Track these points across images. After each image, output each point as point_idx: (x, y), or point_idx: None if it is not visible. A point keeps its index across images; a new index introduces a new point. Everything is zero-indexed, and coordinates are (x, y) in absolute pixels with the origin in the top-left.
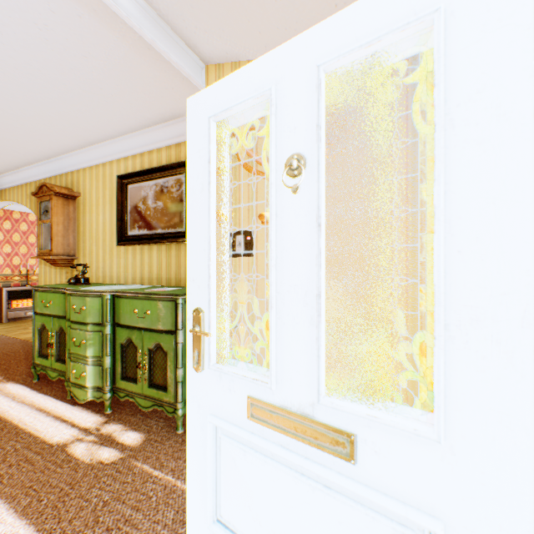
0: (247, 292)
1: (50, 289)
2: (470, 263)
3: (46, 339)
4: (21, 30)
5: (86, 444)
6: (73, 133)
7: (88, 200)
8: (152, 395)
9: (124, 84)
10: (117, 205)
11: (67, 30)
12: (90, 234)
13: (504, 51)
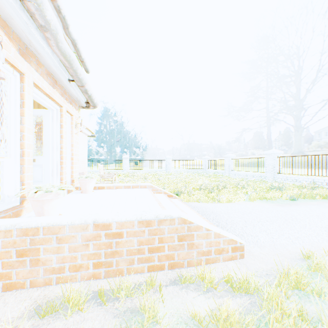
0: None
1: None
2: (46, 139)
3: None
4: None
5: None
6: None
7: None
8: None
9: None
10: None
11: None
12: None
13: (49, 121)
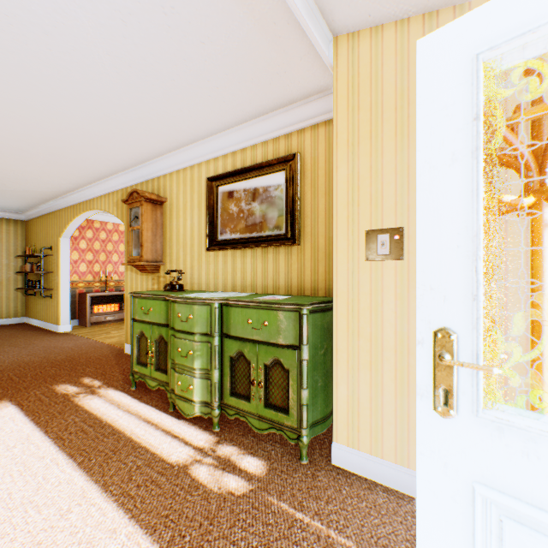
0: (393, 303)
1: (150, 295)
2: None
3: (144, 346)
4: (146, 18)
5: (206, 467)
6: (167, 135)
7: (174, 205)
8: (268, 417)
9: (234, 73)
10: (207, 209)
11: (192, 11)
12: (177, 239)
13: None
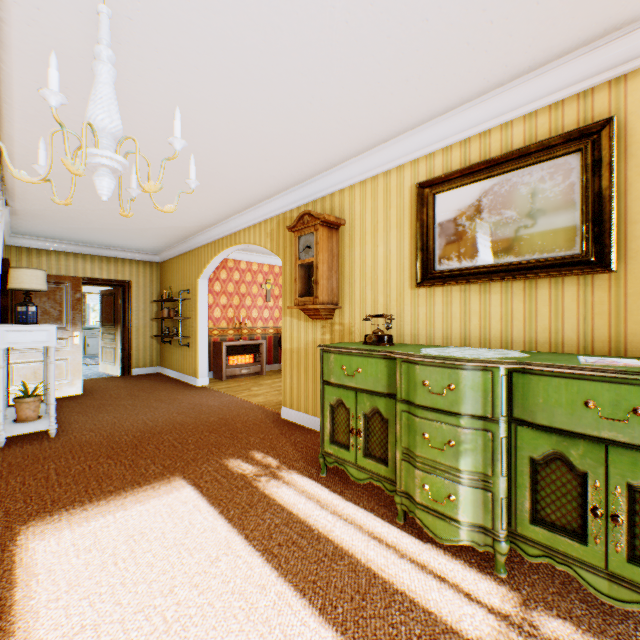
0: None
1: (357, 350)
2: None
3: (340, 420)
4: None
5: None
6: (363, 129)
7: (356, 228)
8: (639, 582)
9: None
10: (416, 227)
11: None
12: (361, 273)
13: None
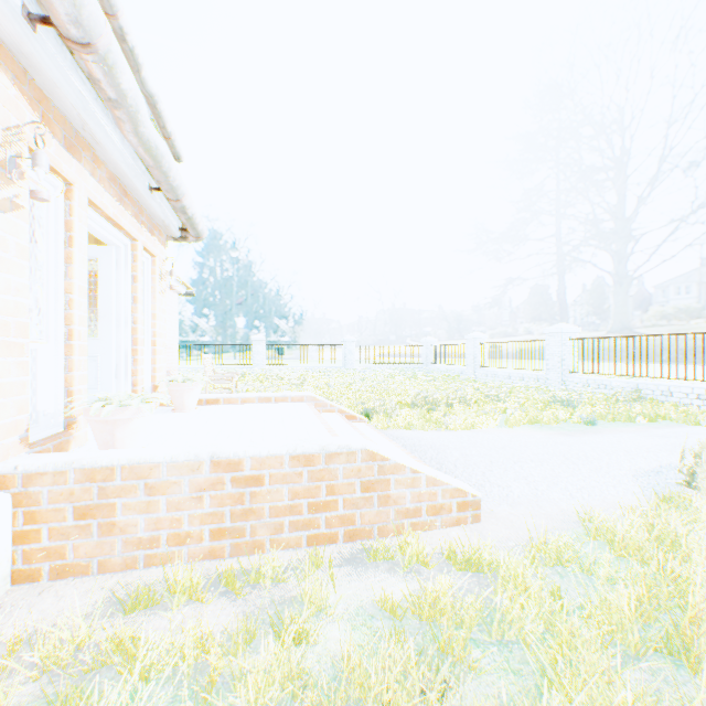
0: None
1: None
2: (106, 305)
3: None
4: None
5: None
6: None
7: None
8: None
9: None
10: None
11: None
12: None
13: (110, 269)
